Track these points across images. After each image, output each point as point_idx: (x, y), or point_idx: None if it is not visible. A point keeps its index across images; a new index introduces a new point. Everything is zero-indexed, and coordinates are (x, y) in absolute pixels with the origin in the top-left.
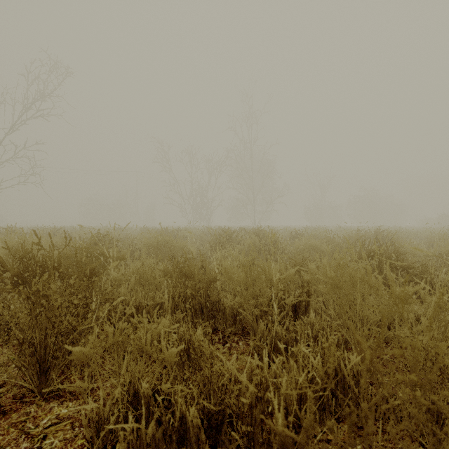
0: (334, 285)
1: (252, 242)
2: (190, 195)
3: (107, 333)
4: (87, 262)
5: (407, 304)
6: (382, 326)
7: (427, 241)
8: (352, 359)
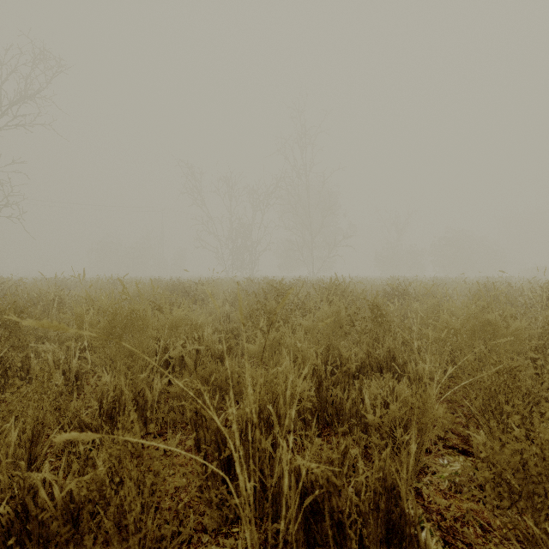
0: None
1: (333, 312)
2: (229, 236)
3: None
4: None
5: None
6: None
7: None
8: None
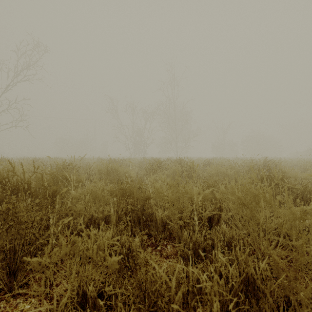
0: (241, 203)
1: (176, 168)
2: (132, 135)
3: (62, 244)
4: (54, 184)
5: (303, 220)
6: (281, 236)
7: (301, 168)
8: (261, 266)
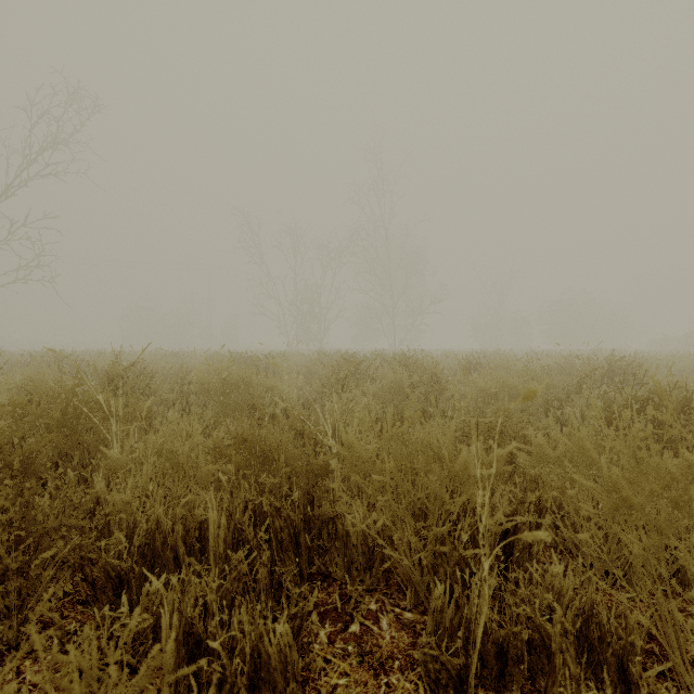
0: (622, 502)
1: (397, 379)
2: (292, 301)
3: None
4: (64, 424)
5: None
6: None
7: None
8: None
